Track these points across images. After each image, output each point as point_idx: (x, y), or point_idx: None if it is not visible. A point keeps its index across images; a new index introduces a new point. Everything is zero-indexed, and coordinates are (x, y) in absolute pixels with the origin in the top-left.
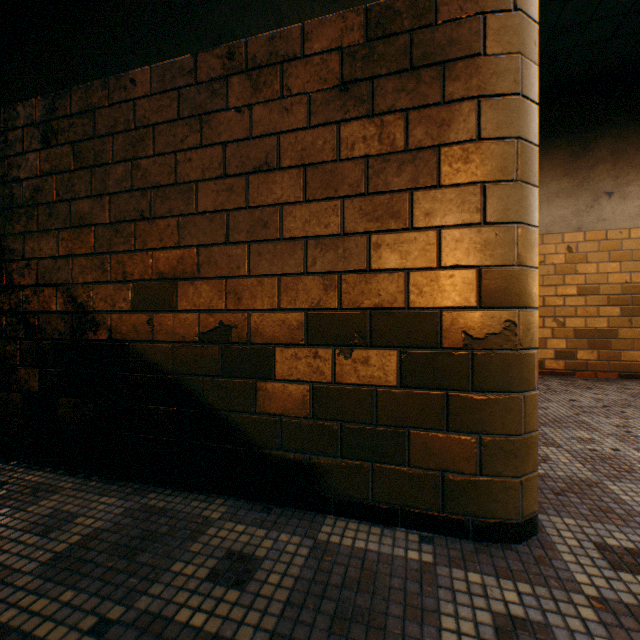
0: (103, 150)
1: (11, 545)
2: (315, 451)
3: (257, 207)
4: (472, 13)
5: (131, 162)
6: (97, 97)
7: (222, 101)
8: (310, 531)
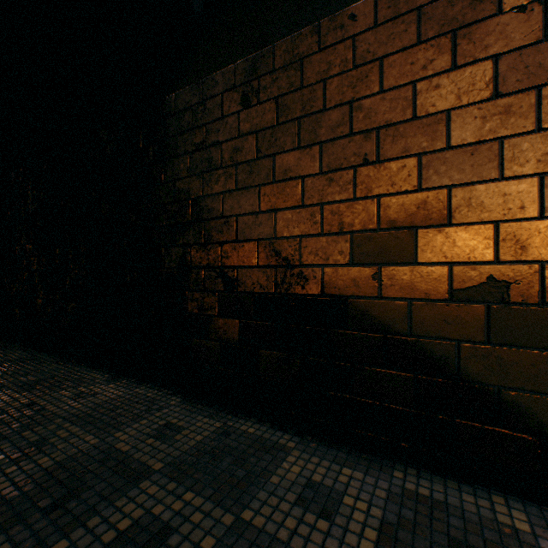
0: (312, 98)
1: (303, 528)
2: None
3: None
4: None
5: (349, 104)
6: (304, 45)
7: (490, 5)
8: None
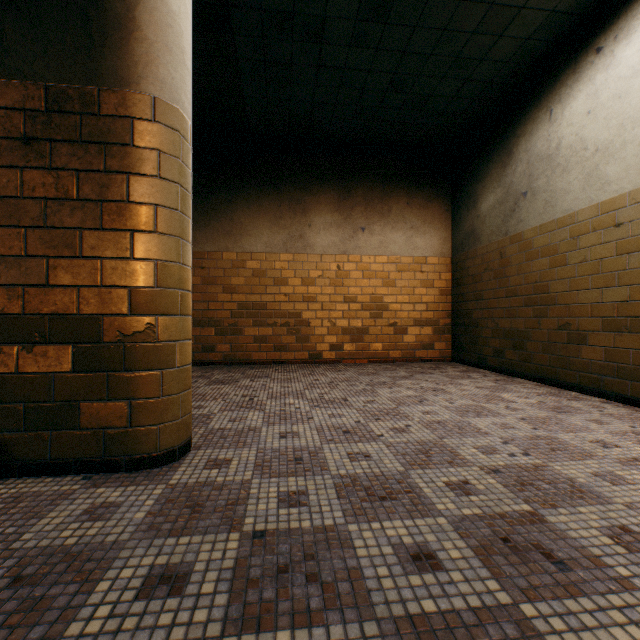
0: None
1: None
2: (1, 429)
3: None
4: (125, 115)
5: None
6: None
7: None
8: None
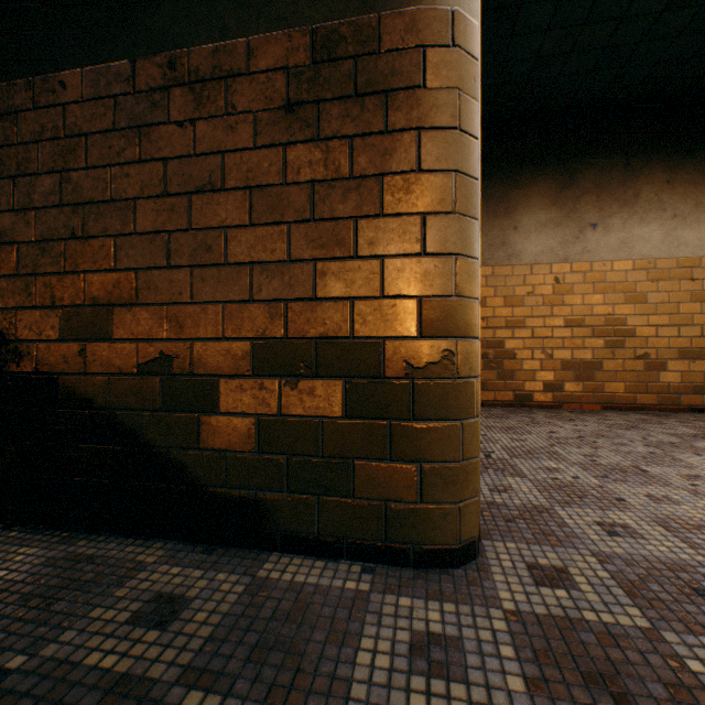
0: (28, 159)
1: None
2: (261, 487)
3: (201, 229)
4: (413, 45)
5: (61, 174)
6: (21, 98)
7: (163, 114)
8: (251, 569)
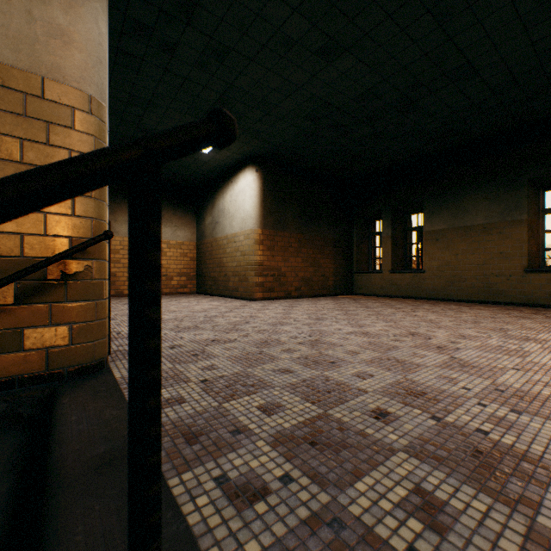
0: None
1: None
2: None
3: None
4: None
5: None
6: None
7: None
8: None
